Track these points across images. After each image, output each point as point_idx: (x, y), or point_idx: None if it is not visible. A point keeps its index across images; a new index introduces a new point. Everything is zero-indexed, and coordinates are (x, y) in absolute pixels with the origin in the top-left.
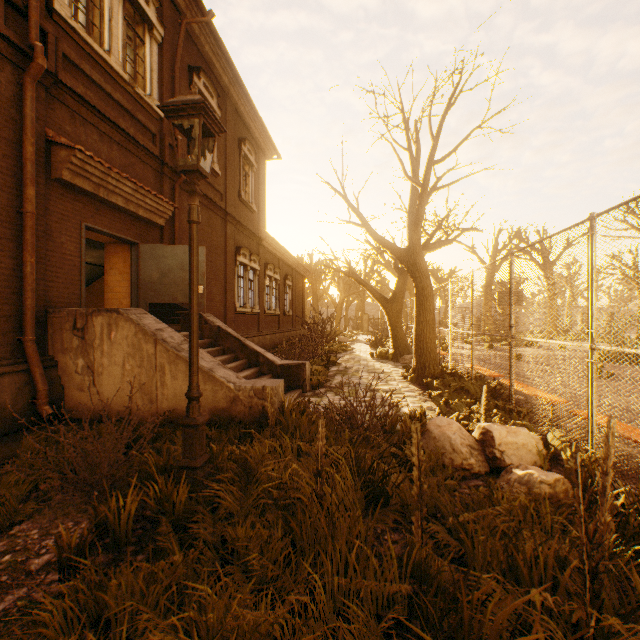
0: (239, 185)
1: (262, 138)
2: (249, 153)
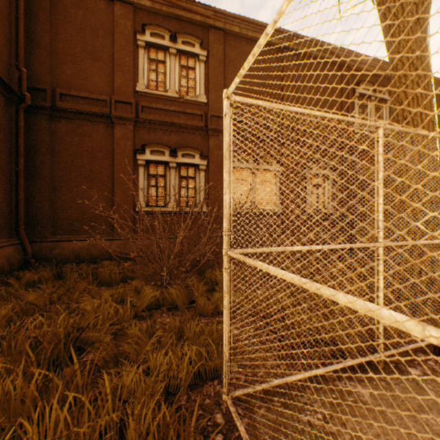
0: None
1: None
2: None
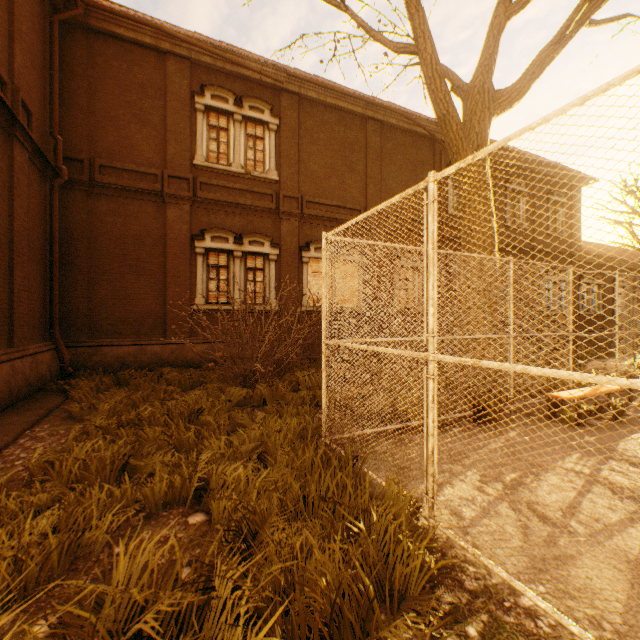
0: (547, 225)
1: (572, 178)
2: (558, 196)
